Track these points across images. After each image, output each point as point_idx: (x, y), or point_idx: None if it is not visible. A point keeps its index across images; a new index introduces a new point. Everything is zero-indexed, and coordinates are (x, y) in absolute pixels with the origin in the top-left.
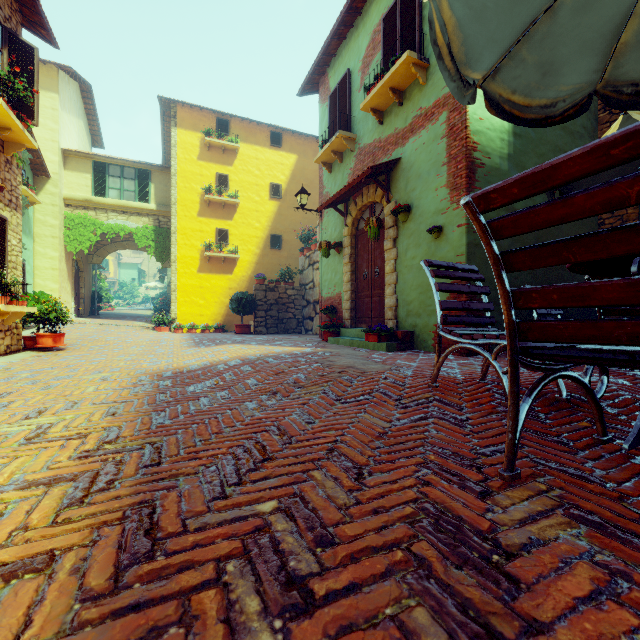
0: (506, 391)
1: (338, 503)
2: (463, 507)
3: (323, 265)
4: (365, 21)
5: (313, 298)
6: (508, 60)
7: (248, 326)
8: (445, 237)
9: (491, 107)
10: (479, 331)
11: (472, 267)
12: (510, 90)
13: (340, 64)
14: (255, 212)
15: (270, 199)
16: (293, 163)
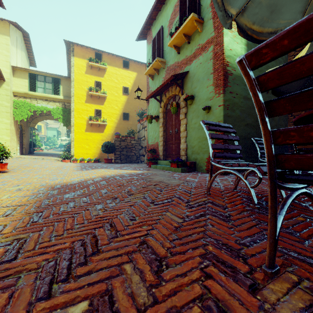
0: (253, 198)
1: (139, 302)
2: (240, 305)
3: (149, 128)
4: (170, 0)
5: (144, 145)
6: (251, 3)
7: (111, 159)
8: (212, 112)
9: (240, 32)
10: (234, 161)
11: (229, 125)
12: (251, 22)
13: (158, 24)
14: (115, 101)
15: (123, 95)
16: (135, 77)
